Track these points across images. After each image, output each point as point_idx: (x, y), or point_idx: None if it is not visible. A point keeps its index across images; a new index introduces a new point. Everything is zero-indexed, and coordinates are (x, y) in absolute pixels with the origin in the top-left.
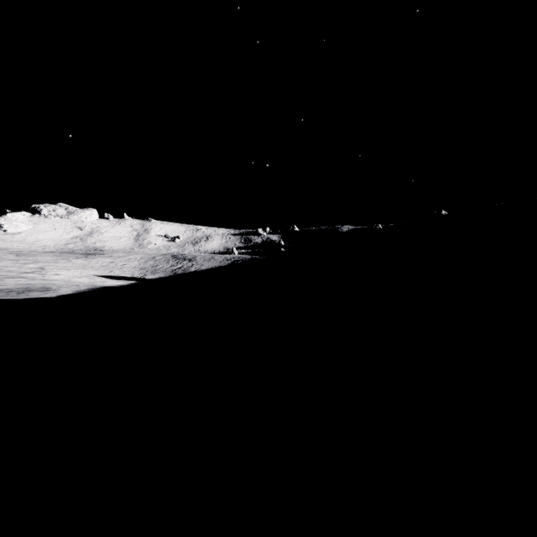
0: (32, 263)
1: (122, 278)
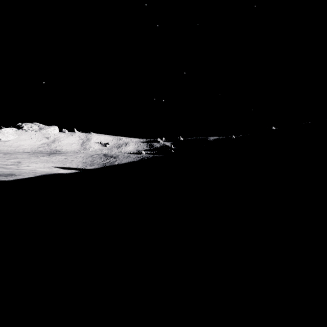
0: (13, 159)
1: (71, 169)
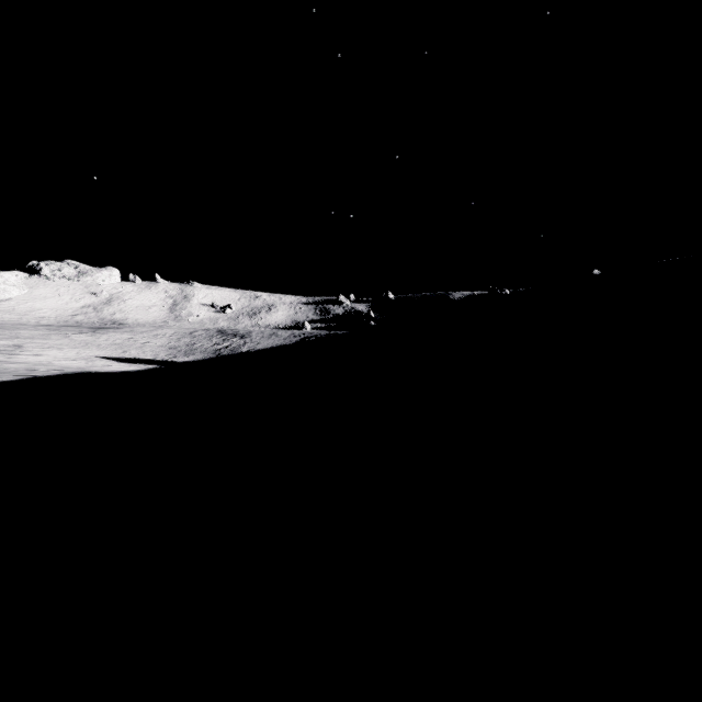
0: (6, 339)
1: (139, 362)
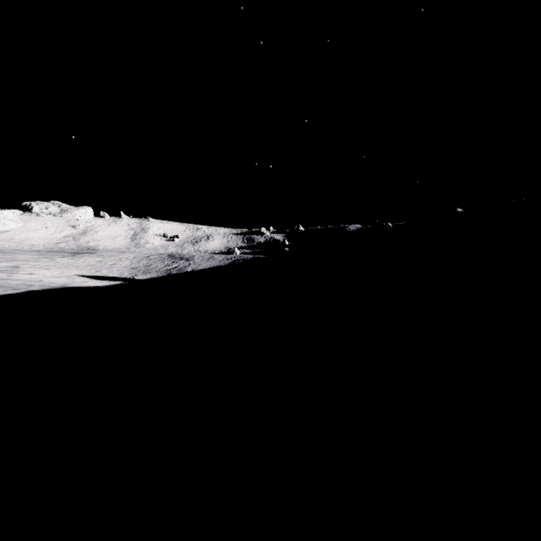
0: (6, 262)
1: (108, 279)
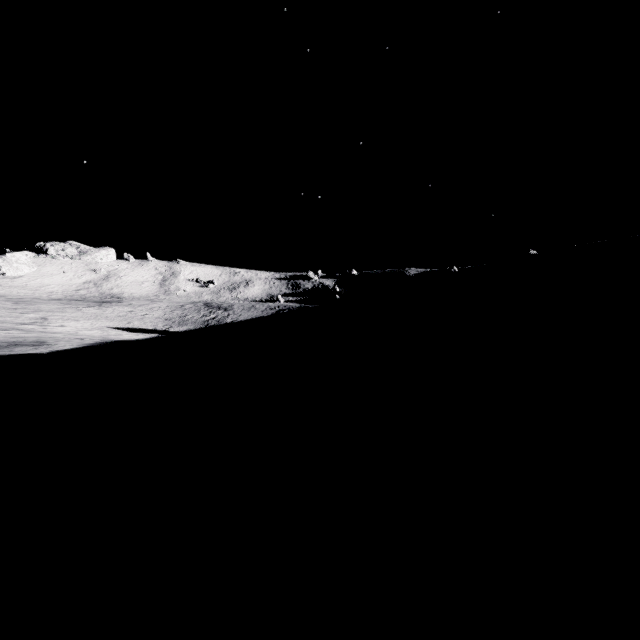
0: (32, 313)
1: (143, 331)
